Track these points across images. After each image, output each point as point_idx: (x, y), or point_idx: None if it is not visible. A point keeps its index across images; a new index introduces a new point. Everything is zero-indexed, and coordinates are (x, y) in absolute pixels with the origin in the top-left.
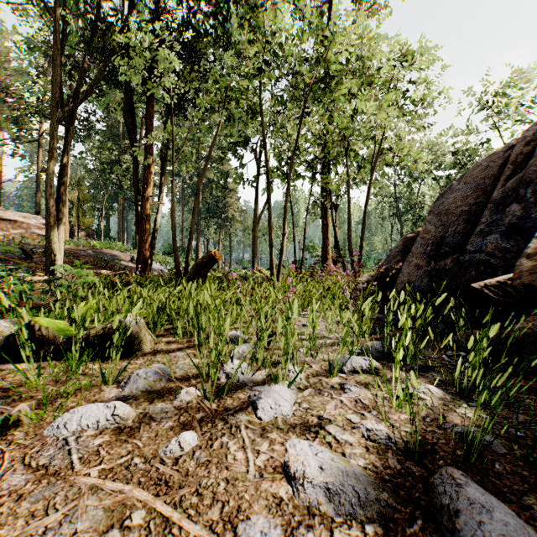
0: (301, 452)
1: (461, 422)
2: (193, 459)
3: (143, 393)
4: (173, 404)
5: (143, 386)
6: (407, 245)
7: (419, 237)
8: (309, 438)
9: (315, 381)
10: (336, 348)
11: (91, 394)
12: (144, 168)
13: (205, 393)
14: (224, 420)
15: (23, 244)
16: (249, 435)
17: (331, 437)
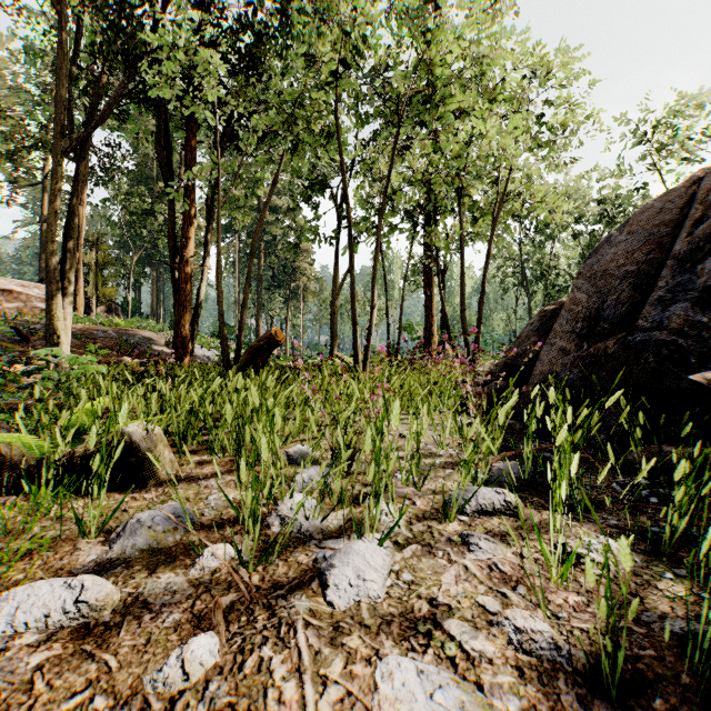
0: (403, 692)
1: (670, 609)
2: (203, 699)
3: (144, 554)
4: (188, 576)
5: (144, 541)
6: (545, 321)
7: (563, 309)
8: (415, 647)
9: (421, 529)
10: (450, 472)
11: (56, 557)
12: (183, 218)
13: (242, 557)
14: (269, 609)
15: (18, 322)
16: (310, 640)
17: (454, 646)
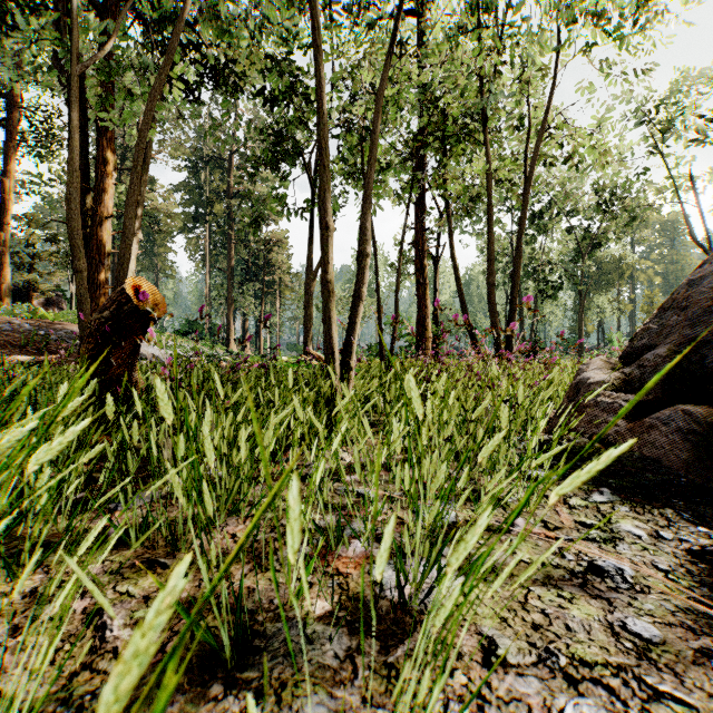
0: None
1: None
2: None
3: None
4: None
5: None
6: None
7: None
8: None
9: None
10: None
11: None
12: (96, 164)
13: None
14: None
15: None
16: None
17: None
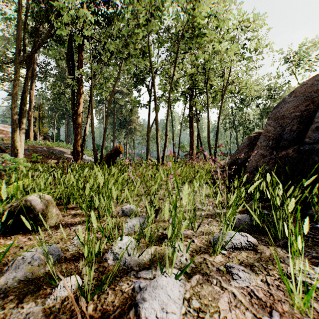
0: None
1: None
2: None
3: (20, 284)
4: (44, 305)
5: (23, 273)
6: (251, 141)
7: (261, 135)
8: None
9: (199, 260)
10: (210, 220)
11: None
12: (77, 94)
13: (83, 290)
14: None
15: (1, 143)
16: None
17: None
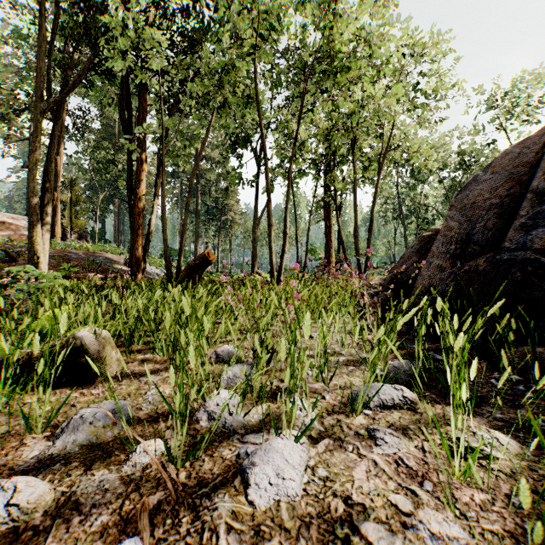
0: None
1: None
2: None
3: (83, 449)
4: (120, 472)
5: (84, 436)
6: (423, 245)
7: (439, 234)
8: None
9: (331, 422)
10: (352, 369)
11: (2, 452)
12: (137, 165)
13: (171, 454)
14: (194, 510)
15: (8, 246)
16: None
17: None
